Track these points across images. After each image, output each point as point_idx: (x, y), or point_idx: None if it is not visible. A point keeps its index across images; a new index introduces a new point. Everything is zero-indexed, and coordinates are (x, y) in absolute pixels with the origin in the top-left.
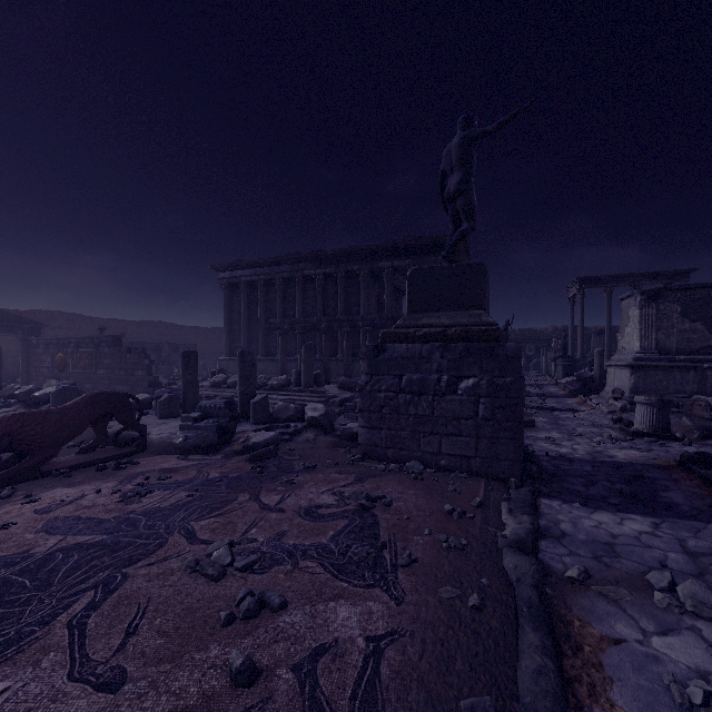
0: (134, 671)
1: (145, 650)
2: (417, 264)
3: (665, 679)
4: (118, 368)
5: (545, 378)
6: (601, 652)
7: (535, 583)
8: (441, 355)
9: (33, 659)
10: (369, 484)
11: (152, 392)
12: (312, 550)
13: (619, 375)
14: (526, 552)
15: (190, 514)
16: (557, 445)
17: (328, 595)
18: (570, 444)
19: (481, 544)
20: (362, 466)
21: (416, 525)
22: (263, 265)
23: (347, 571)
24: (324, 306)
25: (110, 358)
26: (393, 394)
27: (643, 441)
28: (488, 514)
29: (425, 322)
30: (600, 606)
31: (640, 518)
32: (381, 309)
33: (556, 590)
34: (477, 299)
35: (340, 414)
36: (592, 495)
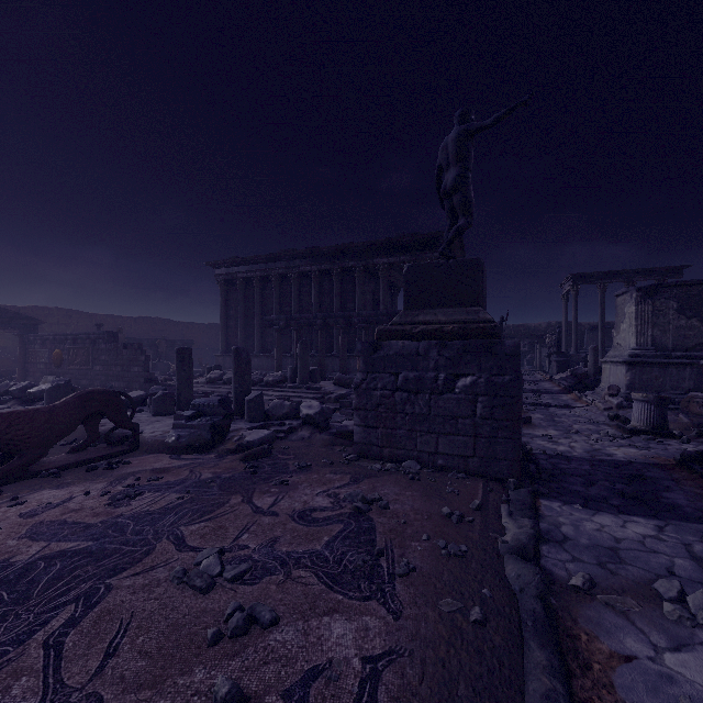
0: (111, 699)
1: (124, 674)
2: (413, 260)
3: (682, 702)
4: (114, 364)
5: (539, 374)
6: (611, 671)
7: (539, 594)
8: (438, 353)
9: (3, 684)
10: (365, 485)
11: (149, 388)
12: (305, 557)
13: (614, 371)
14: (529, 559)
15: (180, 518)
16: (555, 443)
17: (322, 609)
18: (567, 442)
19: (481, 550)
20: (357, 466)
21: (414, 530)
22: (259, 261)
23: (342, 581)
24: (320, 302)
25: (107, 354)
26: (389, 392)
27: (641, 438)
28: (488, 517)
29: (422, 319)
30: (607, 618)
31: (643, 521)
32: (376, 306)
33: (561, 600)
34: (475, 296)
35: (336, 410)
36: (592, 496)
